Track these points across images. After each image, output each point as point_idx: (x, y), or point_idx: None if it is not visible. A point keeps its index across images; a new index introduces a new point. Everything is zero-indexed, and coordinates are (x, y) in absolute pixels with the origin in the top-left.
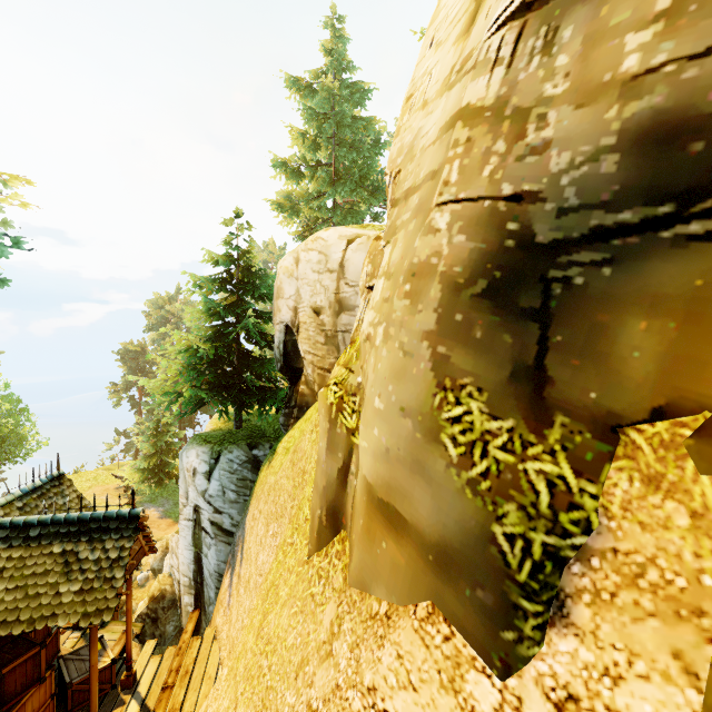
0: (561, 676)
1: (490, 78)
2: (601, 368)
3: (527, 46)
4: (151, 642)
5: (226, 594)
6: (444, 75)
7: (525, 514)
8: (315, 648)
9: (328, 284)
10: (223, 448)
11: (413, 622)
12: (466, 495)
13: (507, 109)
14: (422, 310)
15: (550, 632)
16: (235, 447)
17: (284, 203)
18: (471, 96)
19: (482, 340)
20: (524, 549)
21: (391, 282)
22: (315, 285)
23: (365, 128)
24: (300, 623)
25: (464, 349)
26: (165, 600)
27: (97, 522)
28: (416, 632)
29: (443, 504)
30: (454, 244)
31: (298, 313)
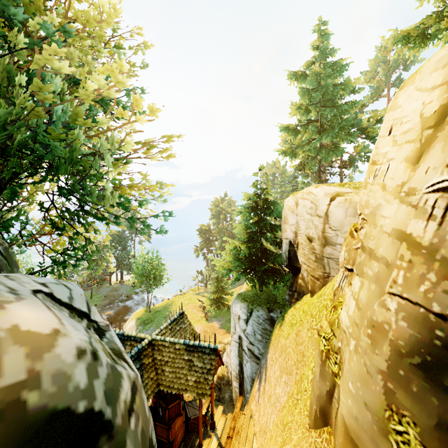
0: None
1: (426, 225)
2: None
3: None
4: (221, 407)
5: (256, 394)
6: (397, 180)
7: None
8: None
9: (317, 224)
10: (253, 307)
11: None
12: None
13: (437, 255)
14: (378, 354)
15: None
16: (260, 308)
17: (286, 149)
18: (412, 229)
19: (416, 394)
20: None
21: (359, 314)
22: (308, 222)
23: (343, 90)
24: None
25: (404, 393)
26: (224, 380)
27: (200, 347)
28: None
29: None
30: (399, 325)
31: (297, 236)
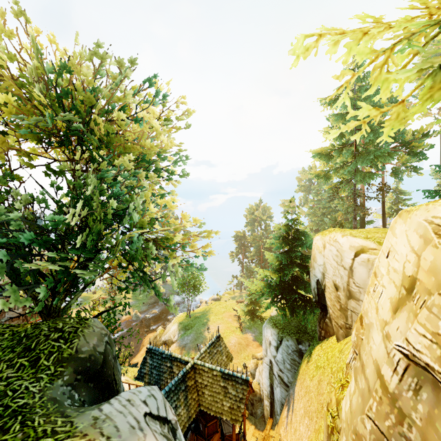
0: None
1: (392, 375)
2: None
3: (408, 380)
4: (252, 426)
5: (285, 420)
6: (383, 314)
7: None
8: None
9: (342, 274)
10: (283, 336)
11: None
12: None
13: (397, 403)
14: None
15: None
16: (289, 338)
17: (319, 172)
18: (384, 372)
19: None
20: None
21: (350, 416)
22: (334, 269)
23: None
24: None
25: None
26: (256, 396)
27: (234, 377)
28: None
29: None
30: None
31: (325, 277)
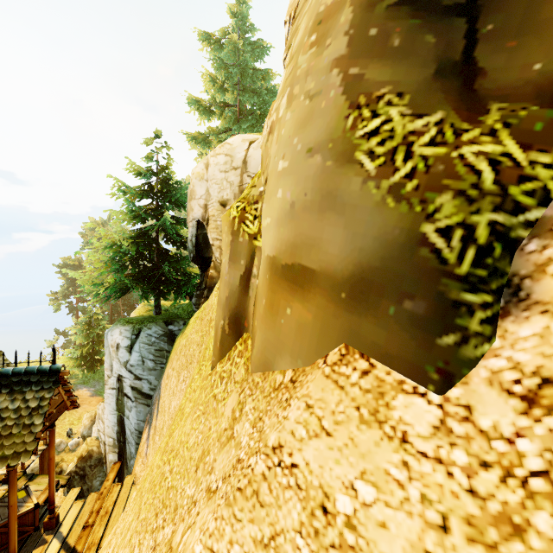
0: (527, 364)
1: None
2: (546, 35)
3: None
4: (75, 490)
5: (144, 446)
6: None
7: (464, 199)
8: (216, 437)
9: (233, 179)
10: (143, 326)
11: (323, 369)
12: (387, 205)
13: None
14: (330, 43)
15: (503, 323)
16: (153, 325)
17: (197, 135)
18: None
19: (400, 47)
20: (465, 237)
21: (294, 57)
22: (222, 182)
23: (264, 78)
24: (202, 423)
25: (380, 62)
26: (92, 459)
27: (18, 376)
28: (328, 377)
29: (359, 227)
30: None
31: (208, 209)
